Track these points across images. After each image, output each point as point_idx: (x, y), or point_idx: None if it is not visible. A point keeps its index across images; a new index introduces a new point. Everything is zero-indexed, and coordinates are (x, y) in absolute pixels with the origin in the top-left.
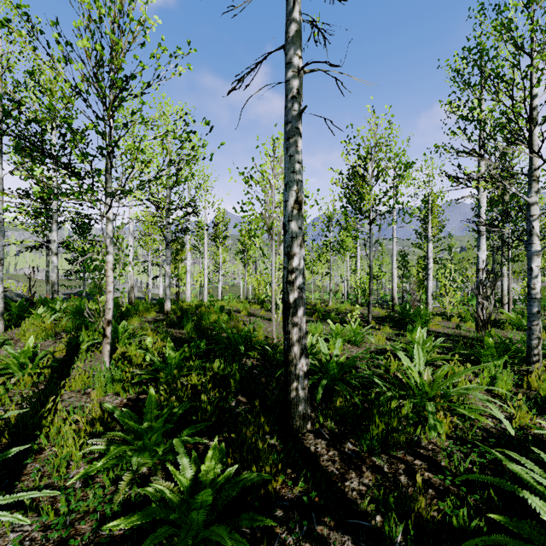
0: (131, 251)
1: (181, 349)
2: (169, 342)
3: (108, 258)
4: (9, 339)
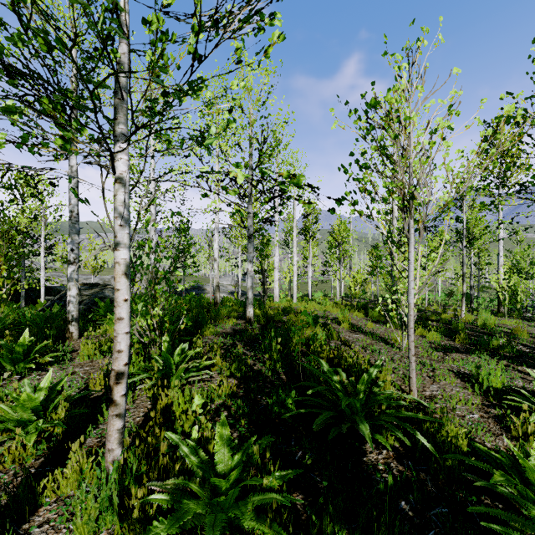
0: (216, 247)
1: (244, 447)
2: (222, 425)
3: (118, 257)
4: (74, 350)
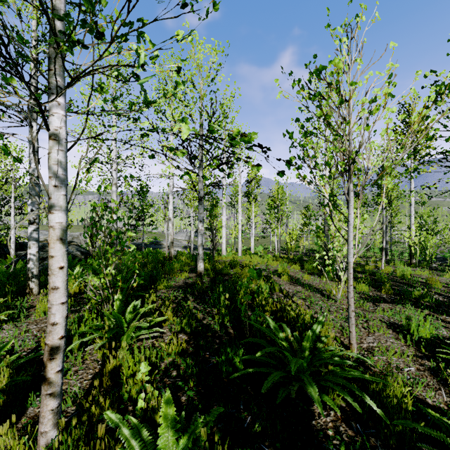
0: (171, 208)
1: (190, 430)
2: (167, 403)
3: (52, 220)
4: (32, 306)
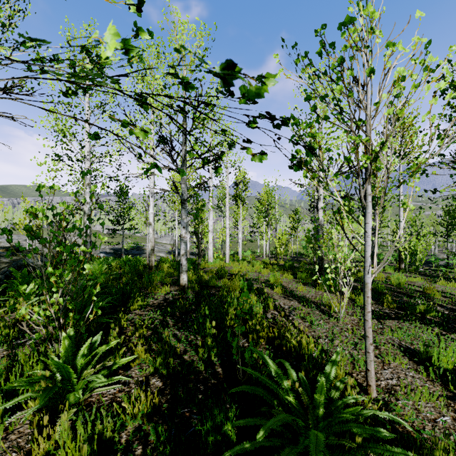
0: (151, 211)
1: None
2: None
3: None
4: None
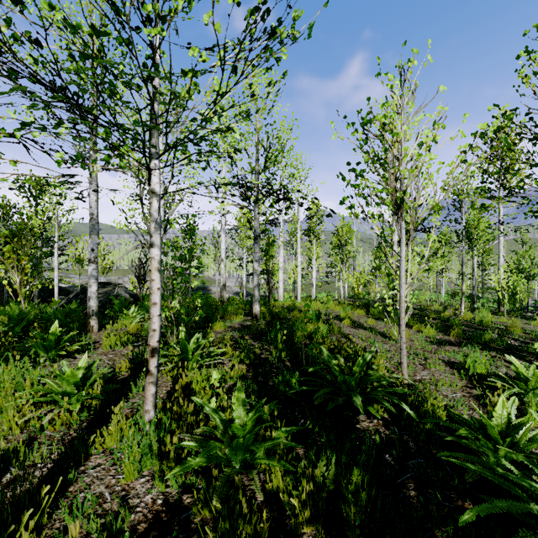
0: (223, 247)
1: (256, 407)
2: (238, 391)
3: (152, 253)
4: (96, 341)
